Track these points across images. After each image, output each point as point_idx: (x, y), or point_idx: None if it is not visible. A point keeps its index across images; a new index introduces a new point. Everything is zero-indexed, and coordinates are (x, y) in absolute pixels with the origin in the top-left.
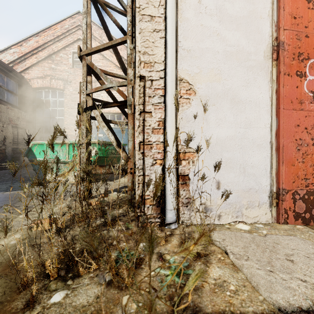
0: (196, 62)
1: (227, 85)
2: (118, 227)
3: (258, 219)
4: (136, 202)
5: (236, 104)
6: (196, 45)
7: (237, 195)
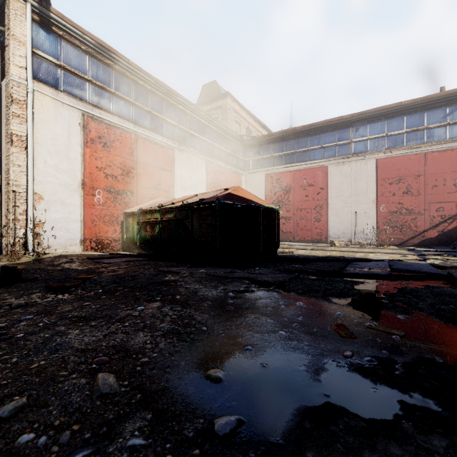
0: (44, 186)
1: (60, 196)
2: (0, 256)
3: (75, 250)
4: (11, 245)
5: (64, 205)
6: (44, 179)
7: (65, 241)
